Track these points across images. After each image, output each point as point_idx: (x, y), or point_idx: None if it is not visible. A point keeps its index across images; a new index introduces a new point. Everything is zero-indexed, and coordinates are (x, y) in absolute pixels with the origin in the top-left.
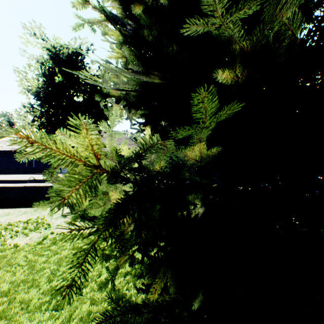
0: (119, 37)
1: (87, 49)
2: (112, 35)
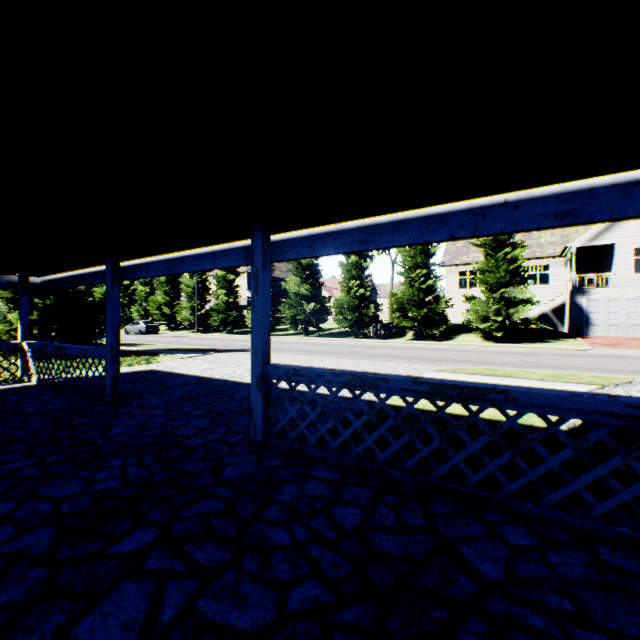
0: None
1: None
2: None
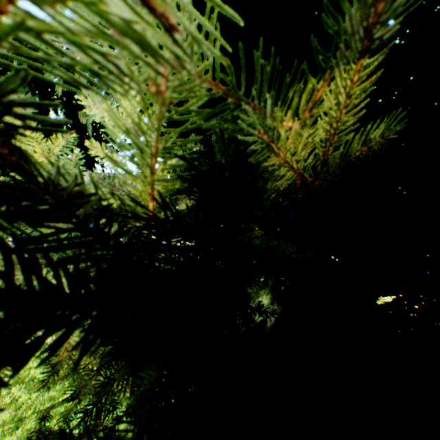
0: None
1: None
2: None
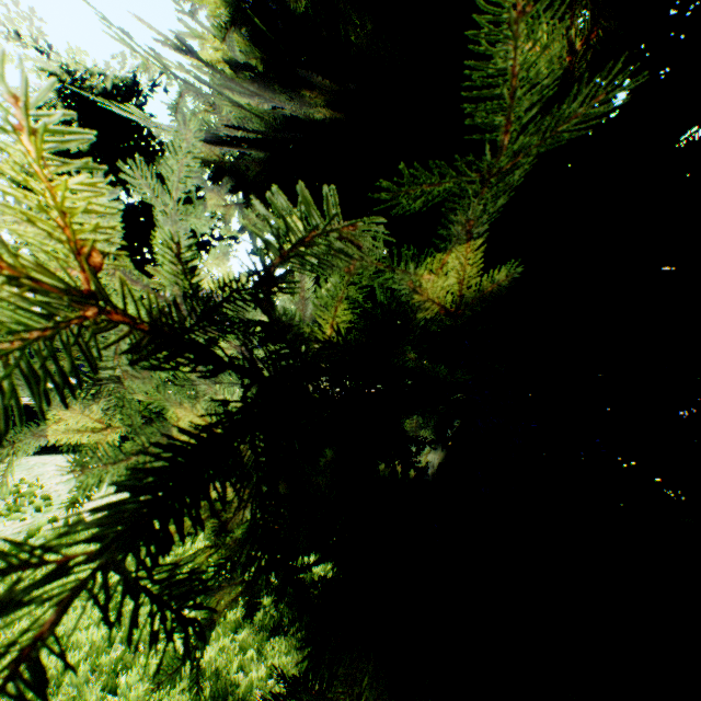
0: (219, 9)
1: (153, 83)
2: (201, 1)
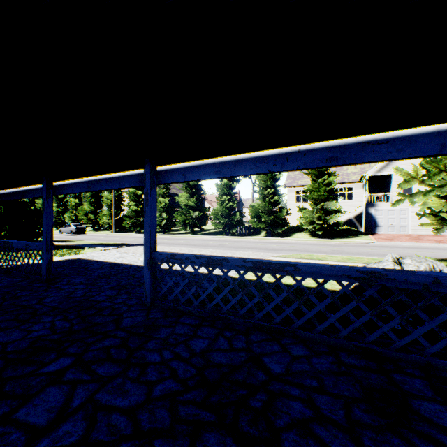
0: None
1: None
2: None
